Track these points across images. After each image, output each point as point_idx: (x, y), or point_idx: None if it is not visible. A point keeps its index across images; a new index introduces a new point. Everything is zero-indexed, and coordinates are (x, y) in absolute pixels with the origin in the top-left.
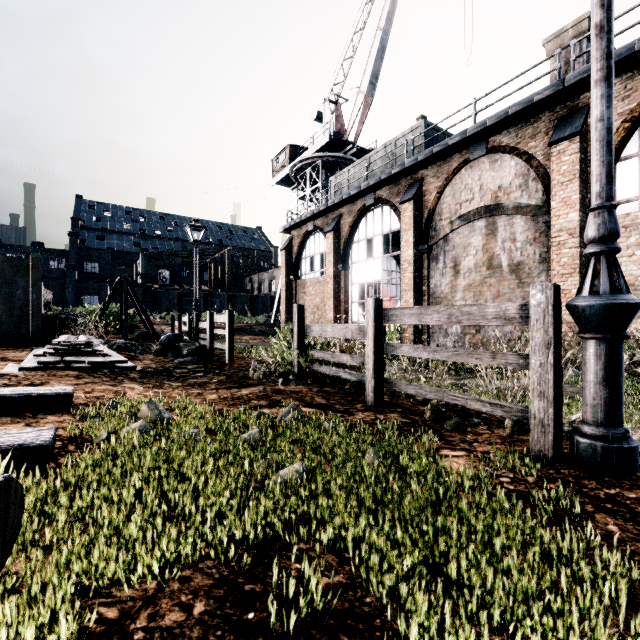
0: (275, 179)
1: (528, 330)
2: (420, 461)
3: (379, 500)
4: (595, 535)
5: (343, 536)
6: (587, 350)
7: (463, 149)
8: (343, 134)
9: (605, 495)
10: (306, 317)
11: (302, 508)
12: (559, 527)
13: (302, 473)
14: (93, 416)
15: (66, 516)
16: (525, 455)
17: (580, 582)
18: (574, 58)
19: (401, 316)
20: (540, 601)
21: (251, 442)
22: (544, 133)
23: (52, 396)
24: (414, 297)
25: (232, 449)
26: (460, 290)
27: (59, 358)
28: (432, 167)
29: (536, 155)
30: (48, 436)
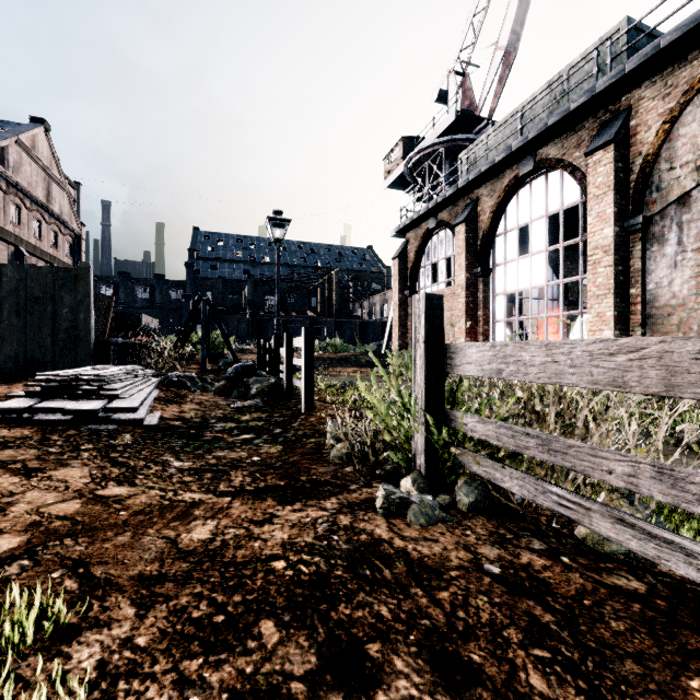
0: (387, 181)
1: None
2: None
3: None
4: None
5: None
6: None
7: None
8: (473, 111)
9: None
10: None
11: None
12: None
13: None
14: None
15: None
16: None
17: None
18: None
19: None
20: None
21: None
22: None
23: None
24: (615, 307)
25: None
26: None
27: (33, 402)
28: (652, 81)
29: None
30: None
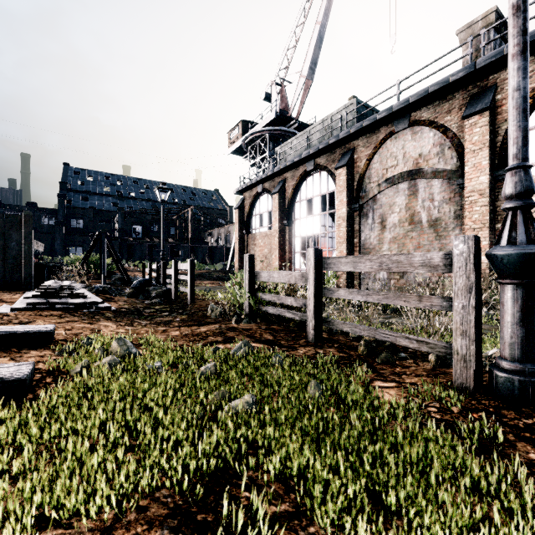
0: (230, 149)
1: (444, 276)
2: (356, 392)
3: (321, 429)
4: (518, 463)
5: (289, 466)
6: (505, 294)
7: (389, 123)
8: (287, 111)
9: (524, 425)
10: (256, 265)
11: (251, 437)
12: (484, 455)
13: (252, 404)
14: (70, 351)
15: (36, 446)
16: (449, 387)
17: (509, 510)
18: (484, 45)
19: (338, 264)
20: (473, 530)
21: (207, 375)
22: (458, 109)
23: (35, 333)
24: (347, 248)
25: (190, 381)
26: (386, 242)
27: (45, 300)
28: (362, 138)
29: (451, 127)
30: (26, 370)
